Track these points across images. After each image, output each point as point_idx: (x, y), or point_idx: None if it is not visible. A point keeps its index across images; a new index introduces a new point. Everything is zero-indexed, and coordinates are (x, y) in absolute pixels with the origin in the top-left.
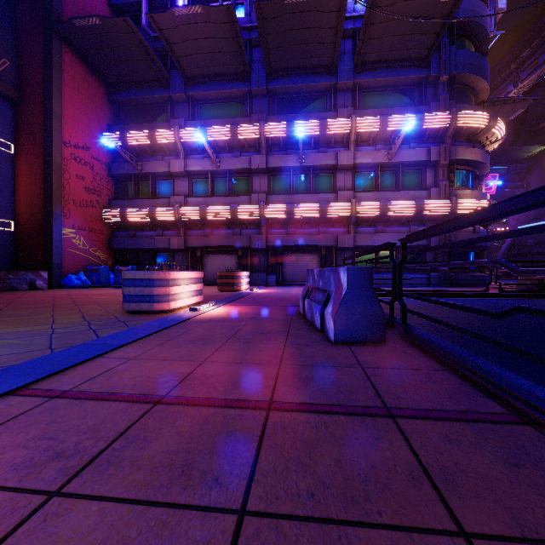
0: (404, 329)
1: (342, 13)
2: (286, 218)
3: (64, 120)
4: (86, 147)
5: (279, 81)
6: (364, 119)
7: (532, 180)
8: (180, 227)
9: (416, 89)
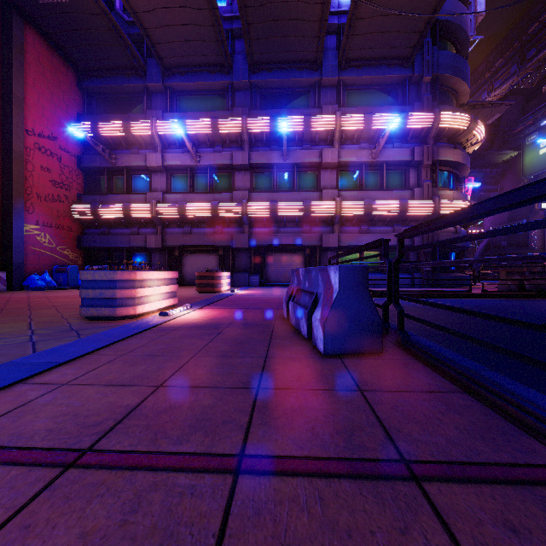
0: (401, 336)
1: (327, 5)
2: (269, 216)
3: (26, 106)
4: (52, 137)
5: (262, 74)
6: (349, 117)
7: (506, 184)
8: (158, 225)
9: (400, 89)
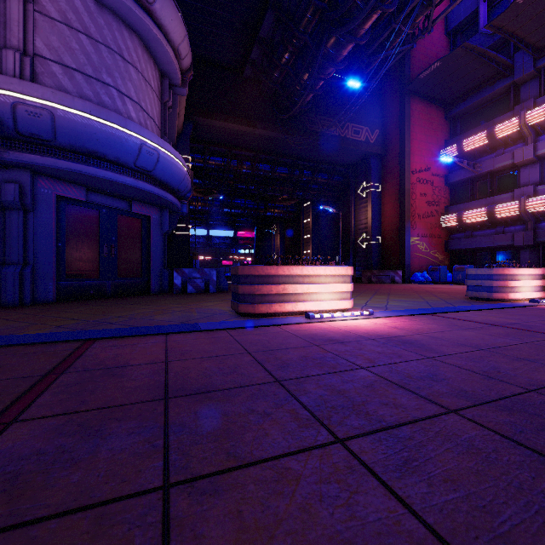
0: None
1: None
2: None
3: (411, 155)
4: (427, 169)
5: None
6: None
7: None
8: (527, 221)
9: None
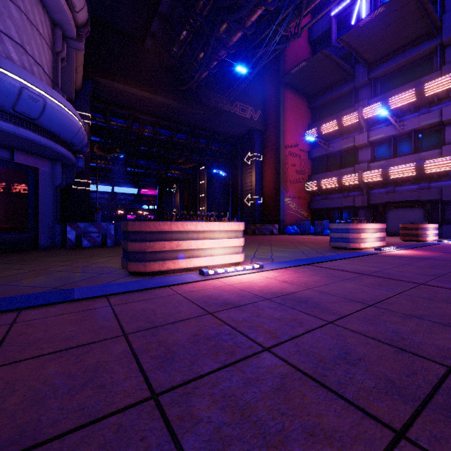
0: None
1: None
2: None
3: (285, 133)
4: (296, 145)
5: None
6: None
7: None
8: (363, 188)
9: None
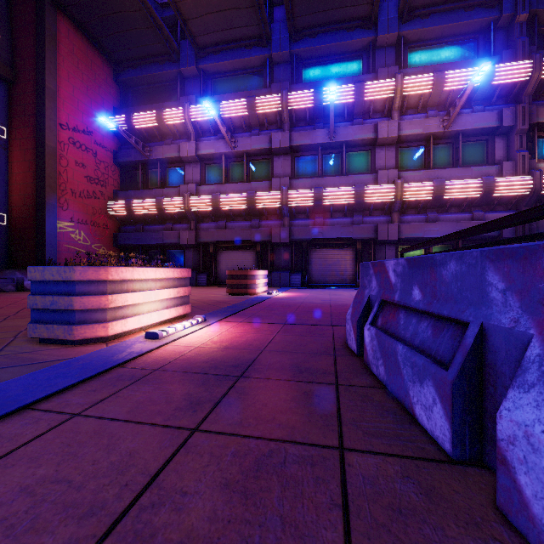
0: None
1: None
2: (313, 206)
3: (60, 99)
4: (87, 131)
5: (305, 42)
6: (413, 78)
7: None
8: (191, 220)
9: (481, 38)
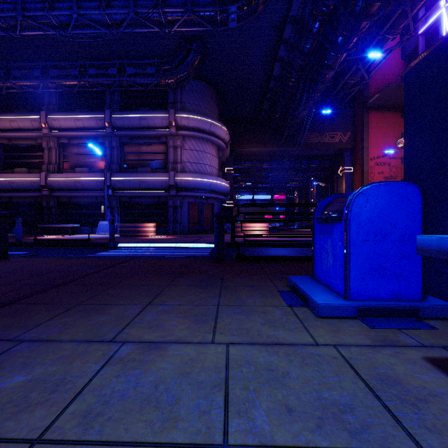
0: None
1: None
2: None
3: (370, 148)
4: (384, 155)
5: None
6: None
7: None
8: None
9: None
